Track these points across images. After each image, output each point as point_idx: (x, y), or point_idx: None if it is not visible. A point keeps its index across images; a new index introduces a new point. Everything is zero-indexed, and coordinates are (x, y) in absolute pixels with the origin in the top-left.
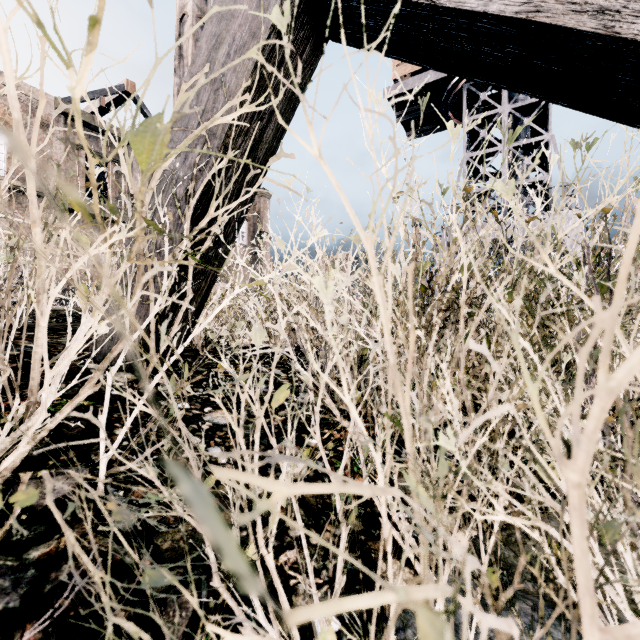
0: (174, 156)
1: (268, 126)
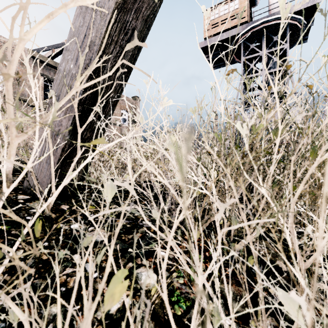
0: (36, 30)
1: (131, 39)
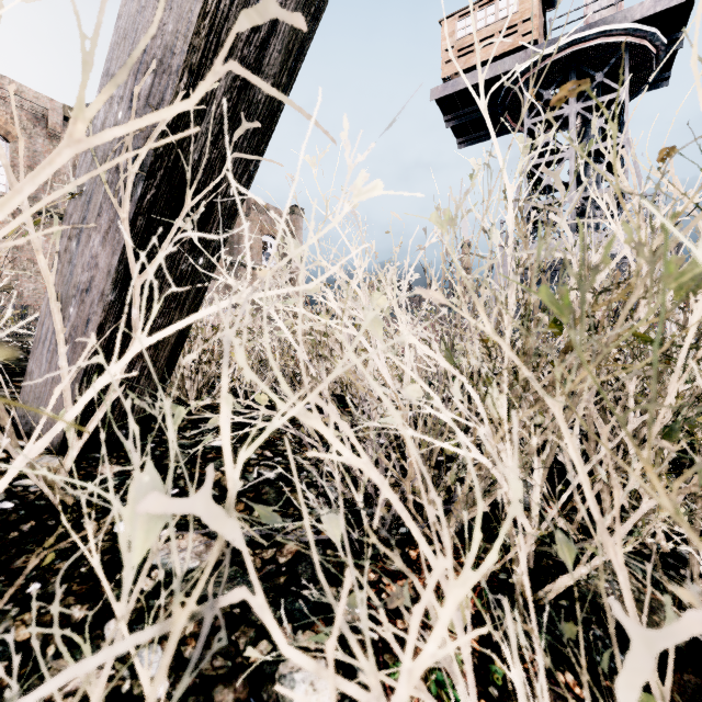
0: None
1: (271, 42)
